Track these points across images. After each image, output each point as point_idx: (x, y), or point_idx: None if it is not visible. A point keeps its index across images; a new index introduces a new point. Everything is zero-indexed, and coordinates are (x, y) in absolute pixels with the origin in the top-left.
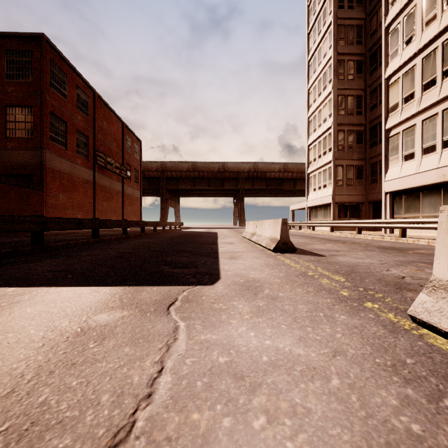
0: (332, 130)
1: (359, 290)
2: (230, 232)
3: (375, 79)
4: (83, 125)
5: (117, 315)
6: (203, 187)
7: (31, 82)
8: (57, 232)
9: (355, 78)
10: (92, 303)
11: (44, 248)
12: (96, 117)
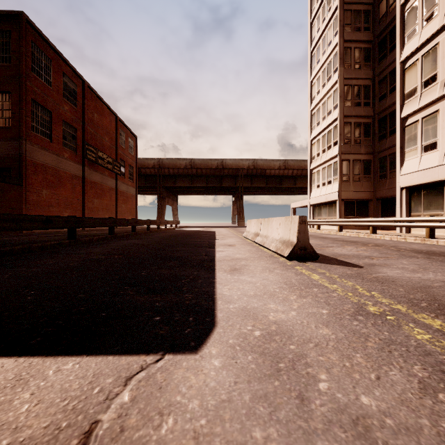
0: (338, 122)
1: None
2: (229, 231)
3: (385, 67)
4: (71, 116)
5: None
6: (201, 184)
7: (9, 66)
8: (40, 231)
9: (362, 67)
10: None
11: None
12: (86, 108)
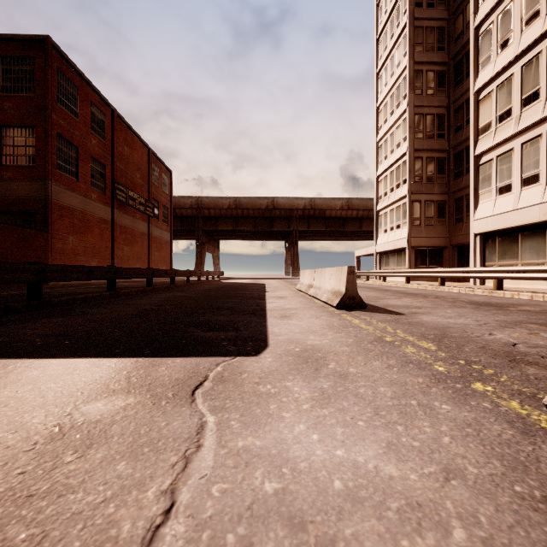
0: (408, 157)
1: (459, 364)
2: (281, 283)
3: (461, 94)
4: (99, 151)
5: (119, 403)
6: (248, 228)
7: (33, 97)
8: (66, 283)
9: (435, 93)
10: (87, 384)
11: (43, 304)
12: (116, 141)
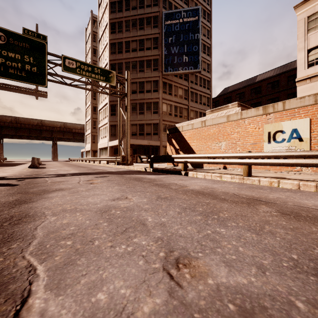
0: (91, 120)
1: None
2: None
3: None
4: None
5: None
6: (25, 134)
7: None
8: None
9: None
10: None
11: None
12: None
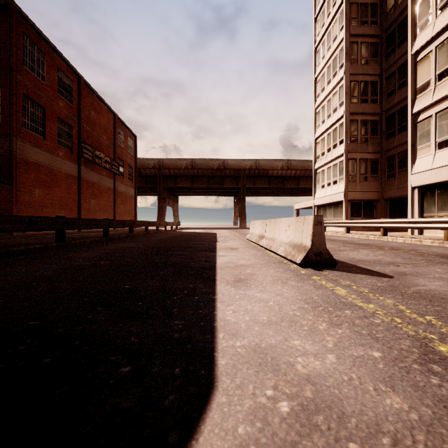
0: (344, 120)
1: None
2: (231, 232)
3: (393, 62)
4: (66, 113)
5: None
6: (202, 185)
7: None
8: (32, 233)
9: (369, 62)
10: None
11: None
12: (82, 105)
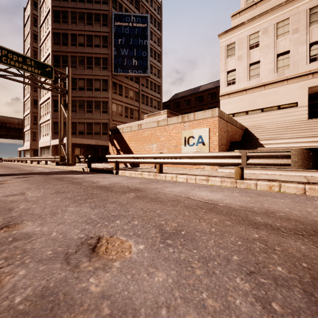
0: (30, 115)
1: None
2: None
3: None
4: None
5: None
6: None
7: None
8: None
9: None
10: None
11: None
12: None
